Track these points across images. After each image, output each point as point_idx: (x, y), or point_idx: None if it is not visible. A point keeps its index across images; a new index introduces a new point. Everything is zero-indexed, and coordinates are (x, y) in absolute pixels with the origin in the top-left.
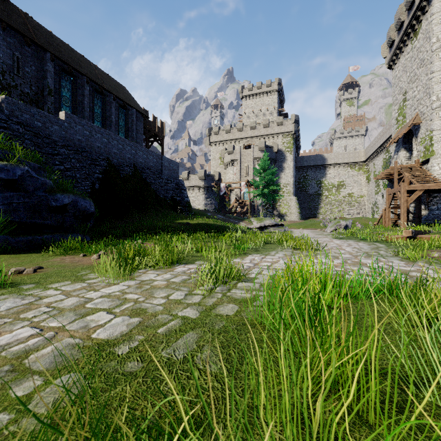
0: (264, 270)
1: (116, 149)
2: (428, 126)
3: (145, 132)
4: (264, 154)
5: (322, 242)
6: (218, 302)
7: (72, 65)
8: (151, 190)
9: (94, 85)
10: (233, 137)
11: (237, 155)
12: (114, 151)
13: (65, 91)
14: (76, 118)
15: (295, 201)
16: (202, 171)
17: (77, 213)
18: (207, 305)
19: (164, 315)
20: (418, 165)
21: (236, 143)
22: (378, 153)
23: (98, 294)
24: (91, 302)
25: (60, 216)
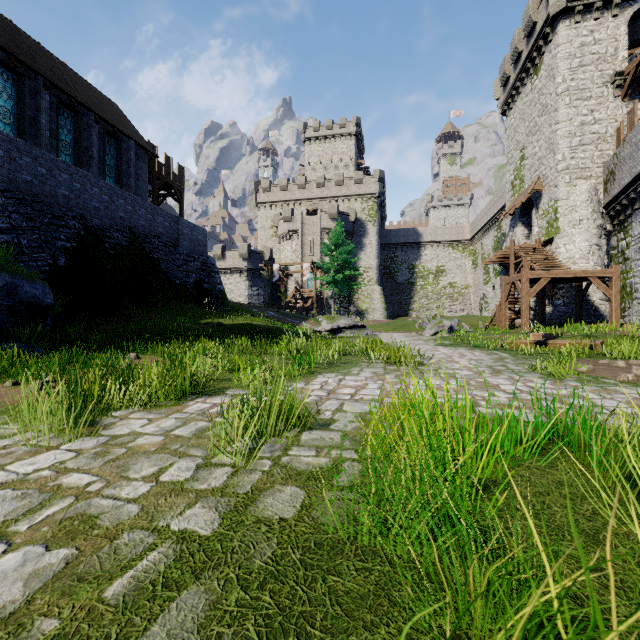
0: (346, 403)
1: (97, 201)
2: (552, 194)
3: (152, 180)
4: (336, 224)
5: (423, 351)
6: (262, 484)
7: (17, 55)
8: (161, 271)
9: (60, 94)
10: (292, 197)
11: (297, 223)
12: (93, 204)
13: (4, 98)
14: (20, 143)
15: (380, 293)
16: (245, 245)
17: (17, 306)
18: (240, 493)
19: (136, 534)
20: (540, 246)
21: (296, 206)
22: (488, 229)
23: None
24: None
25: None
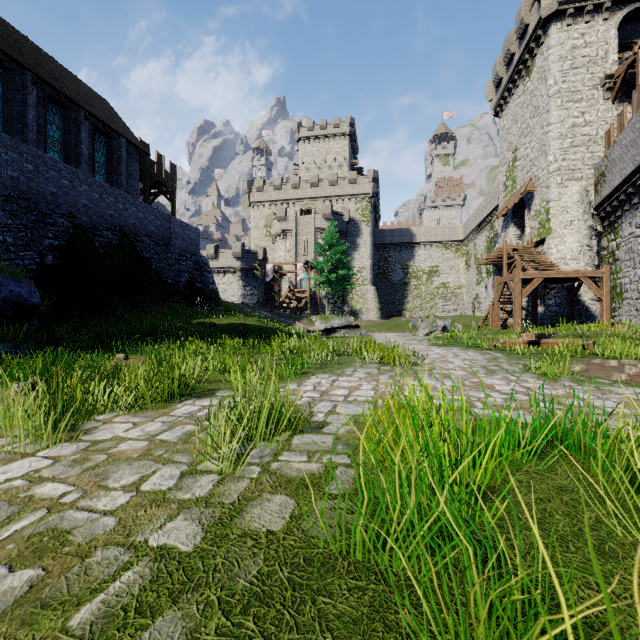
0: (340, 405)
1: (86, 199)
2: (544, 195)
3: (144, 178)
4: (330, 223)
5: (417, 351)
6: (250, 493)
7: (3, 49)
8: (152, 270)
9: (48, 90)
10: (286, 196)
11: (291, 223)
12: (82, 202)
13: None
14: (6, 138)
15: (374, 293)
16: (239, 244)
17: (1, 305)
18: (226, 503)
19: (110, 551)
20: (532, 247)
21: (290, 206)
22: (480, 229)
23: None
24: None
25: None
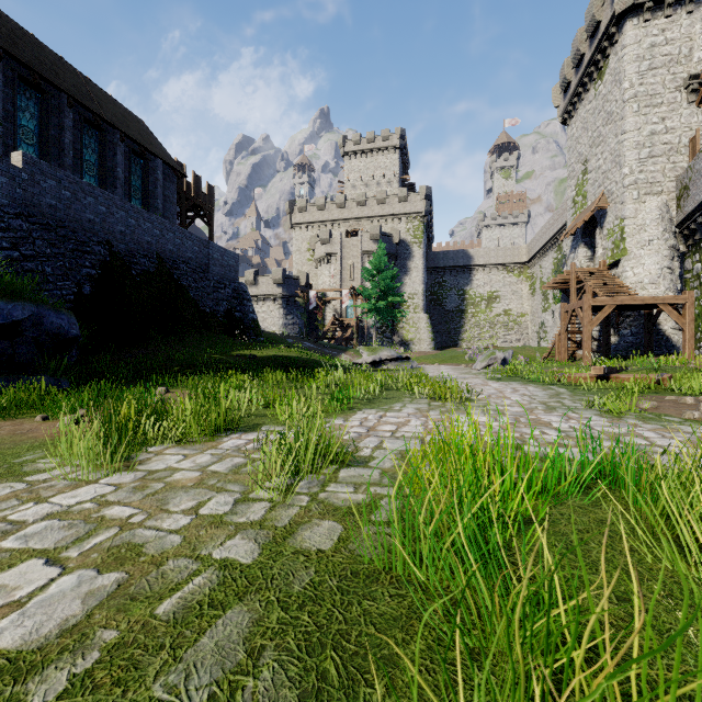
0: (387, 440)
1: (123, 225)
2: (618, 212)
3: (180, 201)
4: (379, 246)
5: (472, 386)
6: (300, 518)
7: (40, 72)
8: (190, 299)
9: (84, 112)
10: (330, 217)
11: (336, 246)
12: (119, 229)
13: (26, 117)
14: (44, 165)
15: (427, 321)
16: (279, 270)
17: (43, 337)
18: (279, 526)
19: (180, 561)
20: (604, 269)
21: (335, 227)
22: (547, 250)
23: (41, 510)
24: (17, 534)
25: (7, 342)
